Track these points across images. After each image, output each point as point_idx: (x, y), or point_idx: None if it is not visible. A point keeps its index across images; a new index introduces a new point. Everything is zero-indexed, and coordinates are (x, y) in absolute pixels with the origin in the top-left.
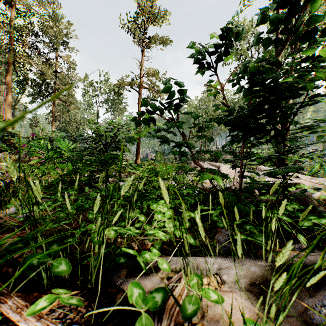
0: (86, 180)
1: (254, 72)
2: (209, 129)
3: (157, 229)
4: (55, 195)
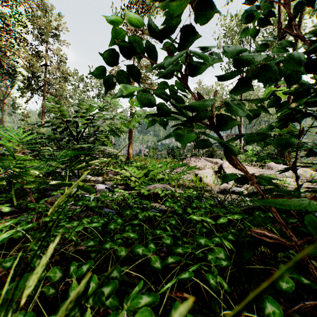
0: None
1: None
2: (262, 81)
3: None
4: None
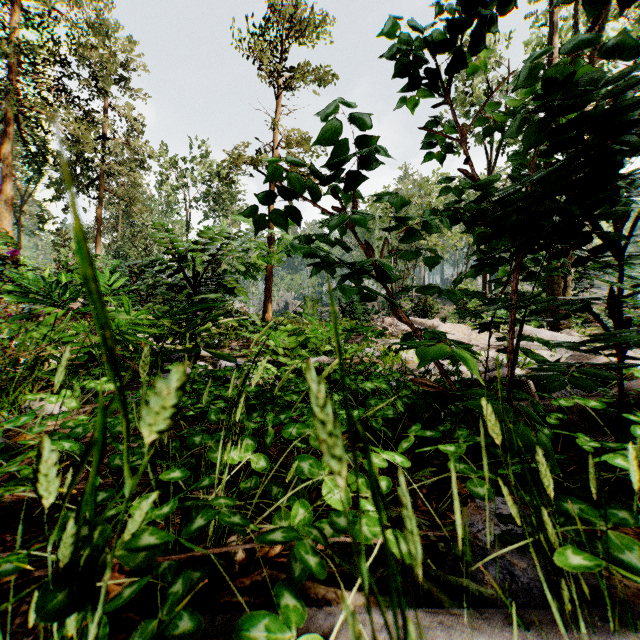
0: (150, 356)
1: (556, 78)
2: (430, 233)
3: (298, 504)
4: (60, 395)
